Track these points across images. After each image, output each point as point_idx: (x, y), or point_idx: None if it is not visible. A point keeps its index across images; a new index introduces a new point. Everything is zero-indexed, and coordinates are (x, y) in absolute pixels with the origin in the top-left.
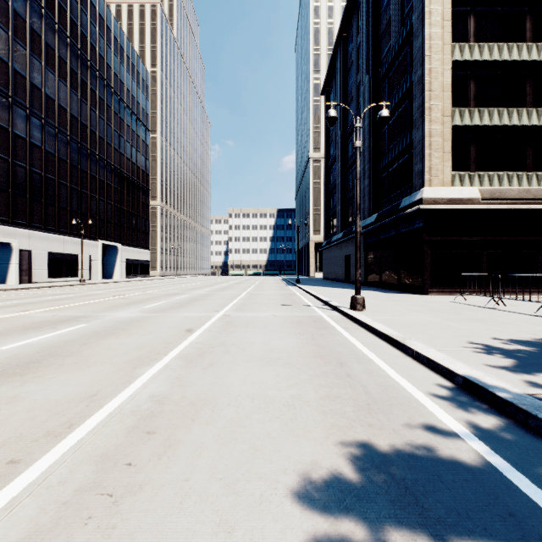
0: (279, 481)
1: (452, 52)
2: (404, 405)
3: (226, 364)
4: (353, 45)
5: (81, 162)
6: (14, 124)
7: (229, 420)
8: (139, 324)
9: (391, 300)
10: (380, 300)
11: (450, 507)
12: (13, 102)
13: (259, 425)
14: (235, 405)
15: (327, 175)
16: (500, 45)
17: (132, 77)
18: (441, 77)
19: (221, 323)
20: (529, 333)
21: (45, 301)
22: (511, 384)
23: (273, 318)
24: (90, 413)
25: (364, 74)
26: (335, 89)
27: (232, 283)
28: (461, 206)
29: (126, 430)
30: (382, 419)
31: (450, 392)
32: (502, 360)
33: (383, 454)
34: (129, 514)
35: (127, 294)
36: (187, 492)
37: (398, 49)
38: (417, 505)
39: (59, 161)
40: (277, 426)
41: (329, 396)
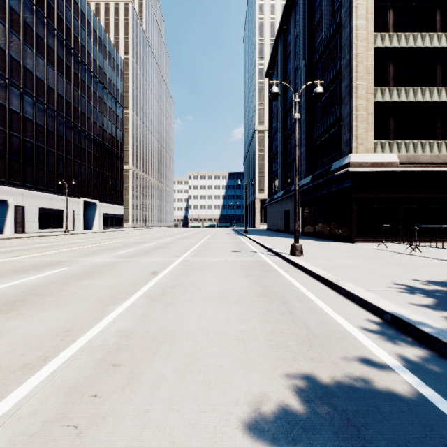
0: (231, 412)
1: (375, 40)
2: (341, 339)
3: (185, 302)
4: (292, 35)
5: (66, 133)
6: (10, 101)
7: (187, 353)
8: (112, 268)
9: (324, 247)
10: (315, 247)
11: (390, 439)
12: (10, 82)
13: (213, 358)
14: (191, 339)
15: (270, 144)
16: (415, 34)
17: (108, 63)
18: (366, 61)
19: (181, 267)
20: (444, 275)
21: (34, 248)
22: (434, 320)
23: (225, 263)
24: (63, 347)
25: (301, 60)
26: (277, 72)
27: (191, 233)
28: (382, 168)
29: (94, 363)
30: (322, 352)
31: (381, 327)
32: (424, 299)
33: (325, 386)
34: (92, 446)
35: (103, 242)
36: (146, 423)
37: (329, 38)
38: (359, 436)
39: (48, 132)
40: (229, 359)
41: (275, 331)
